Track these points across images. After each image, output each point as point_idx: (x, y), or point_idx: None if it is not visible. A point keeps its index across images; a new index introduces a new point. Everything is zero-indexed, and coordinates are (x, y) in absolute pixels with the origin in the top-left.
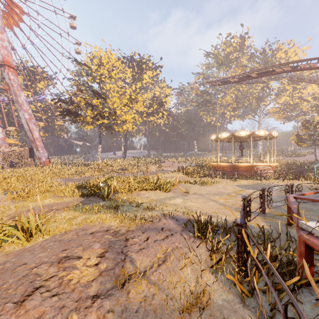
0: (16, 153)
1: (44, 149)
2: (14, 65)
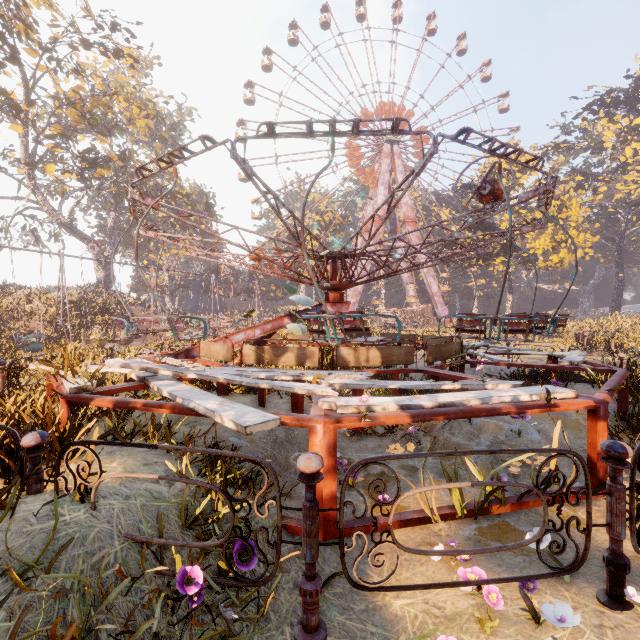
0: (417, 312)
1: (444, 306)
2: (413, 218)
